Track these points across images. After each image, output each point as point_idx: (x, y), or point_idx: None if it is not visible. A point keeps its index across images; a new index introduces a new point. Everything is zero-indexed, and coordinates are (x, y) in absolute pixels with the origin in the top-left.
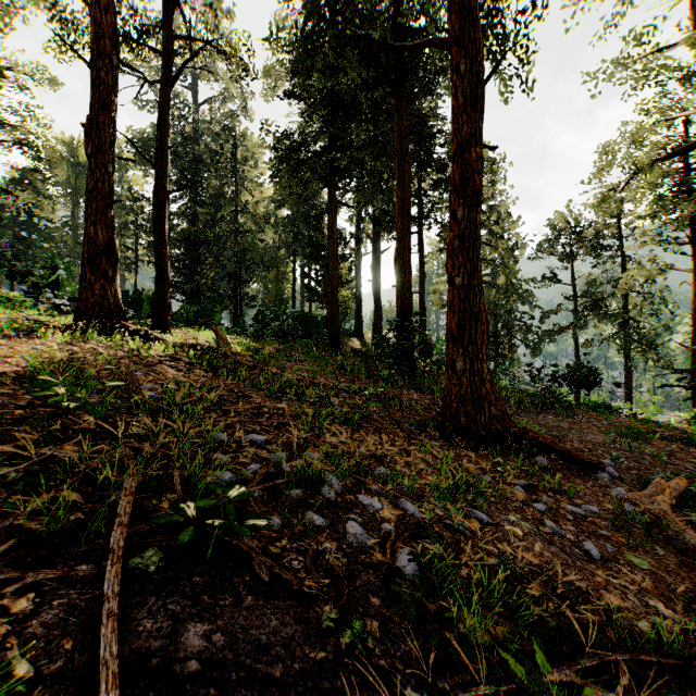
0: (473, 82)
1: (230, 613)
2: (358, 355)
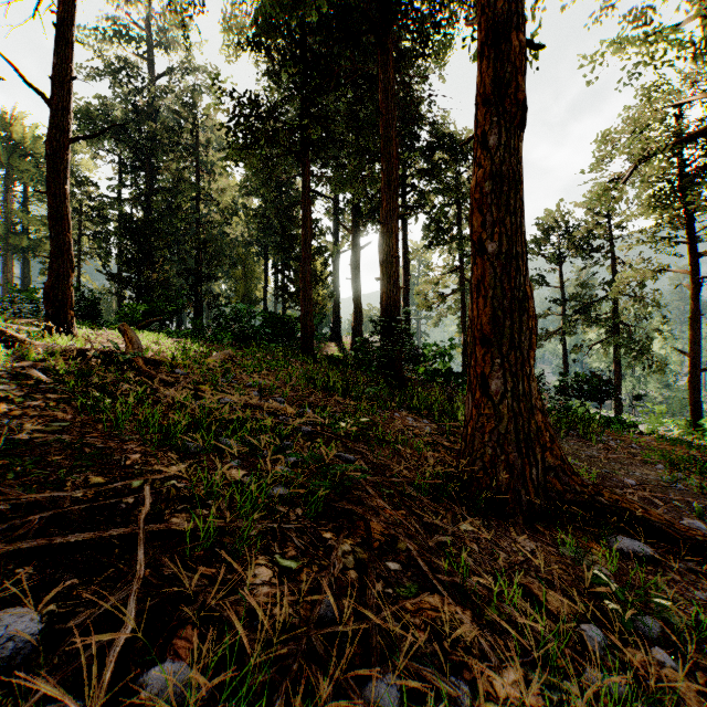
0: None
1: None
2: (334, 362)
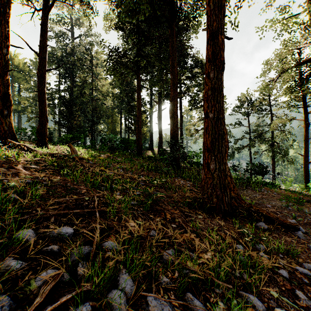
0: None
1: None
2: (151, 159)
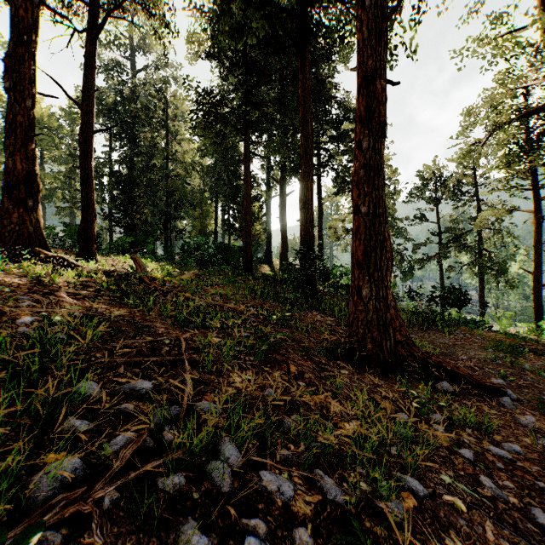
0: (378, 16)
1: None
2: (267, 279)
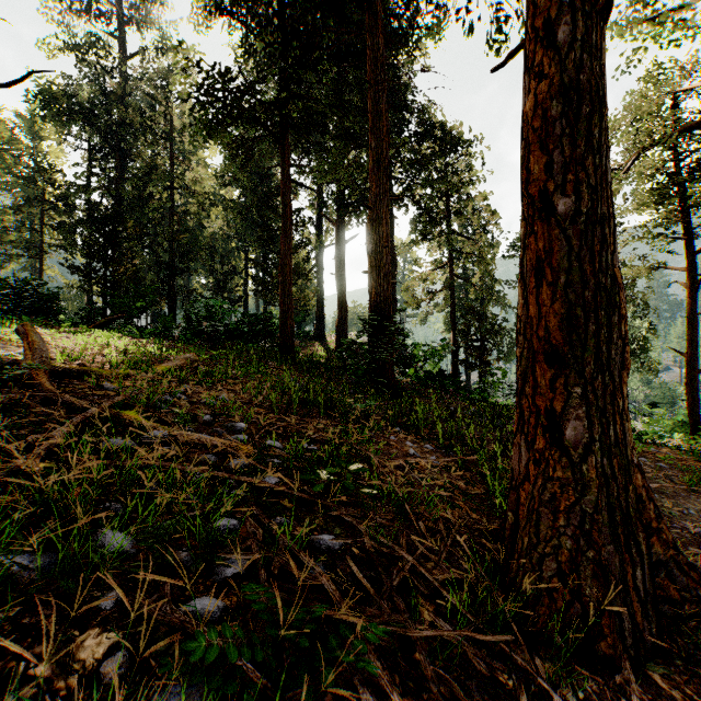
0: None
1: None
2: (316, 366)
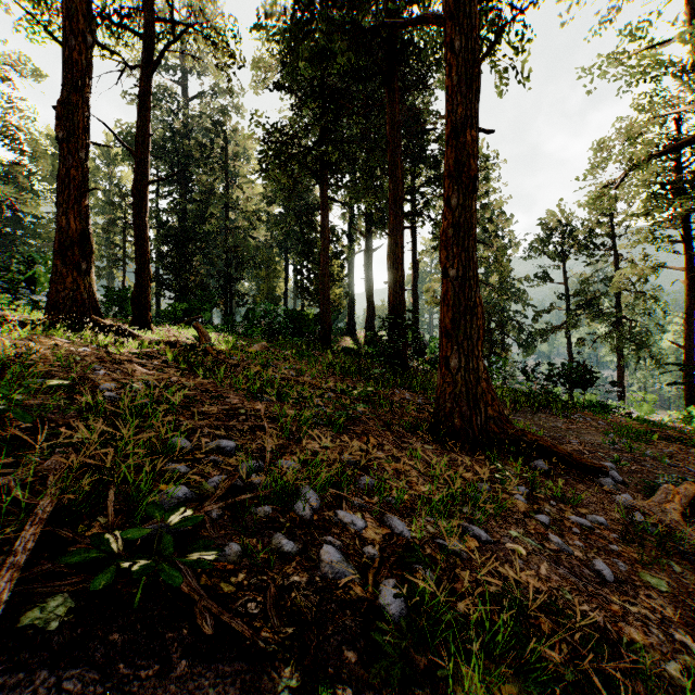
0: (468, 60)
1: (151, 689)
2: (349, 353)
